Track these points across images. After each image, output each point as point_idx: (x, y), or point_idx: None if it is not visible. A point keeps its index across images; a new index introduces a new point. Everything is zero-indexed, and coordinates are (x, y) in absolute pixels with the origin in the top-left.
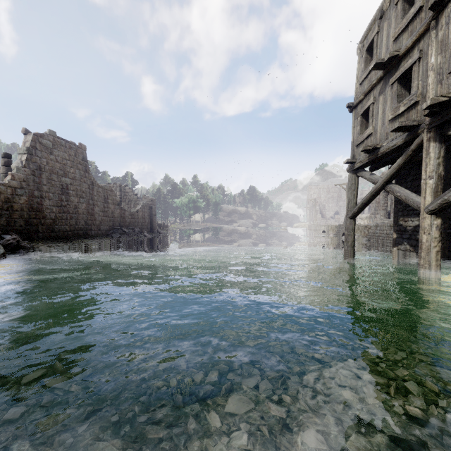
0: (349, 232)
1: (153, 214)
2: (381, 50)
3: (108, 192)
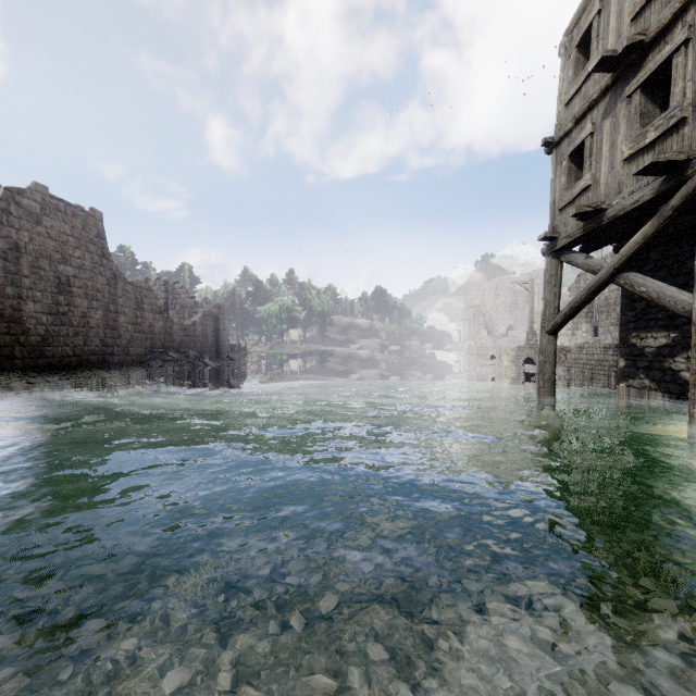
0: (547, 358)
1: (221, 329)
2: (607, 40)
3: (142, 291)
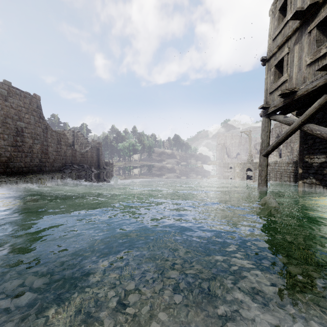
0: (263, 168)
1: (100, 154)
2: (296, 5)
3: (61, 135)
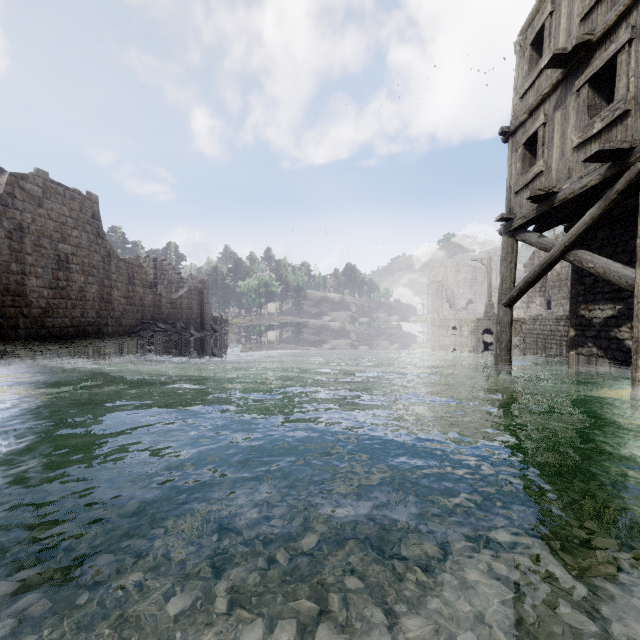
0: (504, 328)
1: (205, 302)
2: (558, 39)
3: (134, 267)
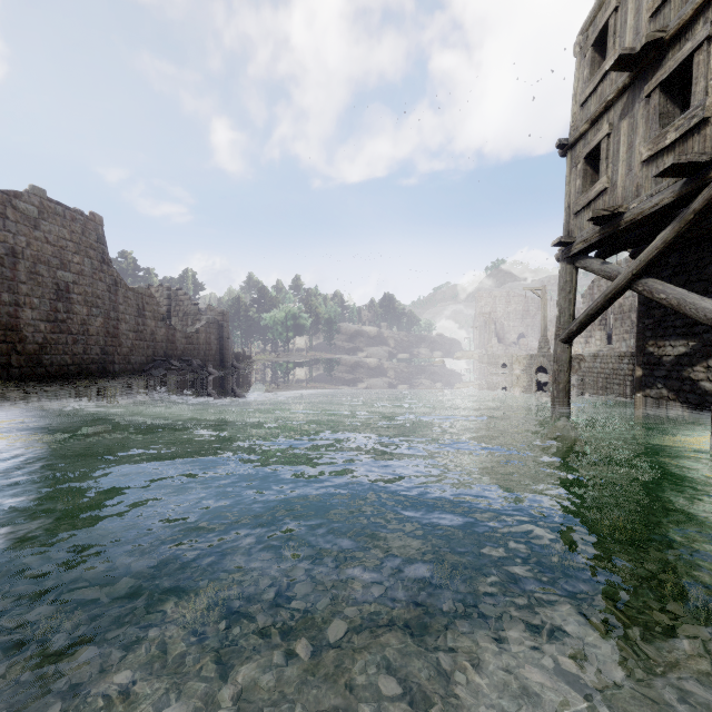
0: (562, 367)
1: (226, 337)
2: (624, 38)
3: (144, 298)
